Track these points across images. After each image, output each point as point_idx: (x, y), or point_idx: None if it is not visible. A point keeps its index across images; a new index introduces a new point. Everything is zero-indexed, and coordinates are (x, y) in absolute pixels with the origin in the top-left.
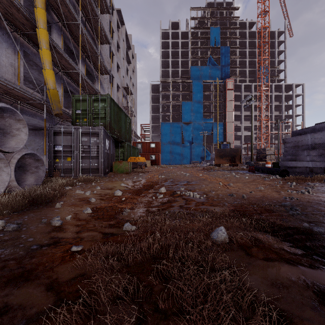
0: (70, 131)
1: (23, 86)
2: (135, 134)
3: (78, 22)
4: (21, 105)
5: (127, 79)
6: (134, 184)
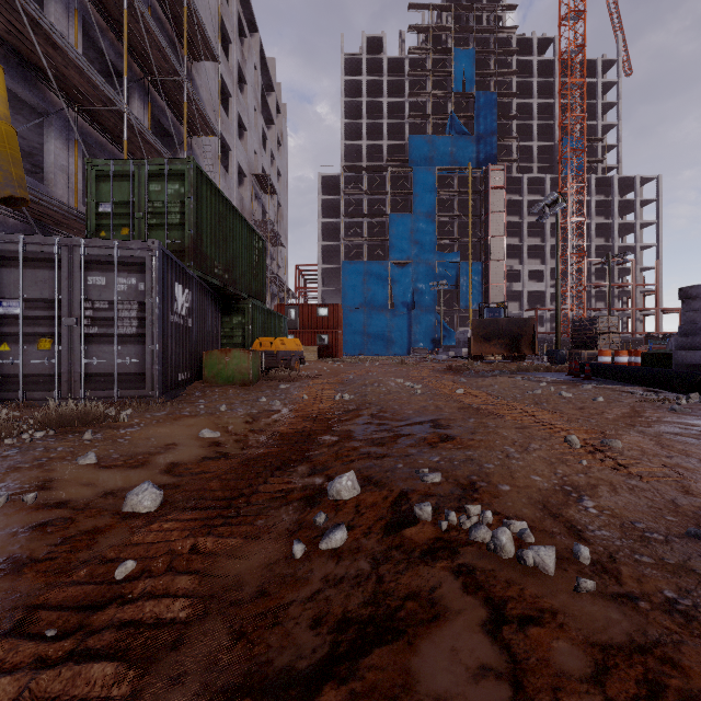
0: (50, 253)
1: None
2: (283, 287)
3: None
4: None
5: (264, 158)
6: (250, 428)
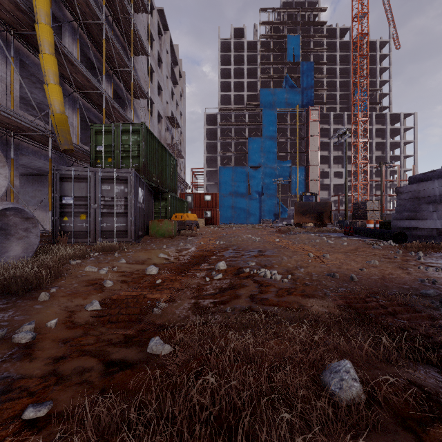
0: (85, 175)
1: (18, 110)
2: (183, 182)
3: (102, 21)
4: (15, 138)
5: (172, 106)
6: (179, 254)
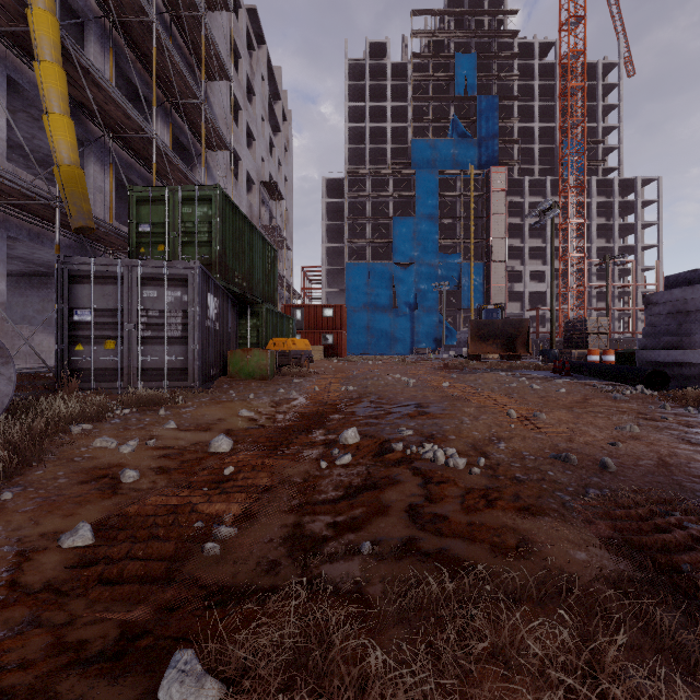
0: (114, 272)
1: (5, 163)
2: (289, 289)
3: (150, 18)
4: None
5: (271, 165)
6: (275, 410)
